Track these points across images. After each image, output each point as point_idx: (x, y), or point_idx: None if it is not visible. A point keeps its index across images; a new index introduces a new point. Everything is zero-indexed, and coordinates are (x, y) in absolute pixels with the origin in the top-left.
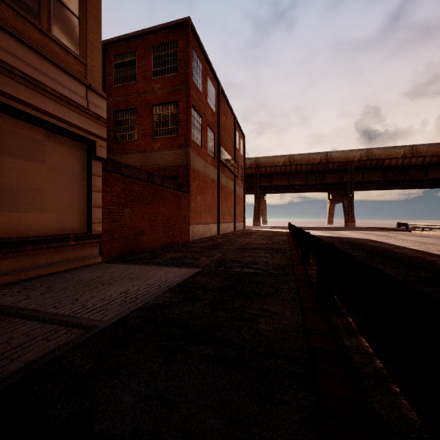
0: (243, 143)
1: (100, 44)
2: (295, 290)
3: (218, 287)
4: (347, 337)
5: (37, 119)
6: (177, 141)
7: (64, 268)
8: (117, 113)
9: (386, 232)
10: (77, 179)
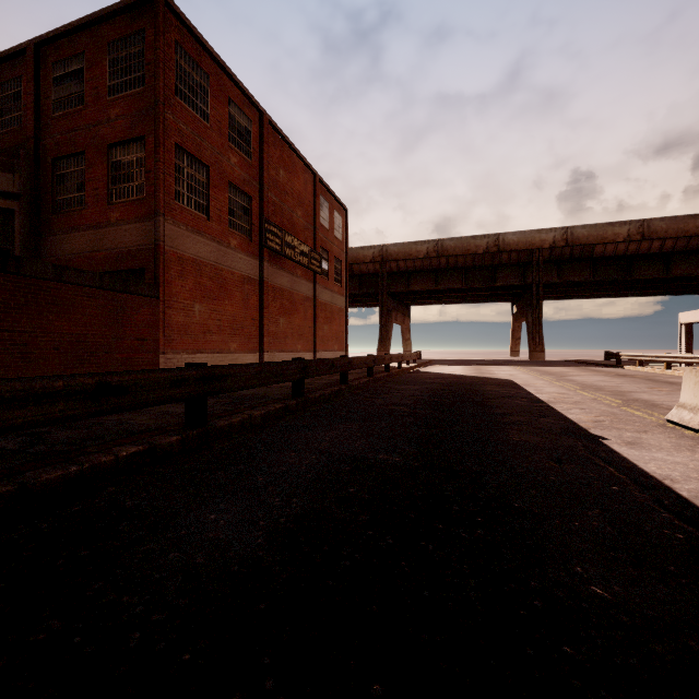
0: (344, 219)
1: None
2: None
3: None
4: None
5: None
6: (143, 206)
7: None
8: (59, 161)
9: (574, 369)
10: None
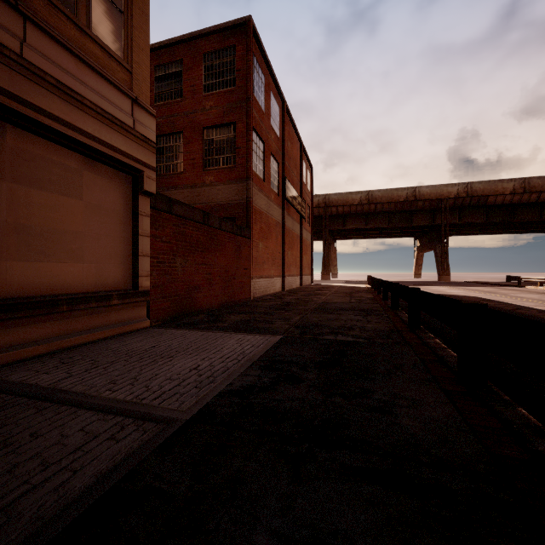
0: (311, 176)
1: (147, 46)
2: (422, 366)
3: (316, 361)
4: (536, 438)
5: (74, 142)
6: (234, 173)
7: (105, 335)
8: (159, 138)
9: (493, 288)
10: (120, 220)
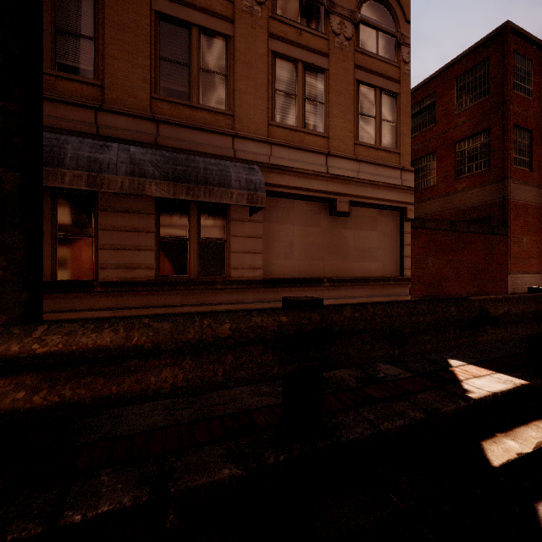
0: None
1: (409, 131)
2: None
3: None
4: None
5: (374, 205)
6: (488, 175)
7: (387, 299)
8: (415, 162)
9: None
10: (394, 238)
